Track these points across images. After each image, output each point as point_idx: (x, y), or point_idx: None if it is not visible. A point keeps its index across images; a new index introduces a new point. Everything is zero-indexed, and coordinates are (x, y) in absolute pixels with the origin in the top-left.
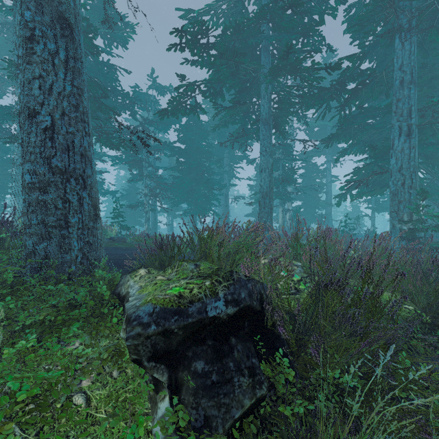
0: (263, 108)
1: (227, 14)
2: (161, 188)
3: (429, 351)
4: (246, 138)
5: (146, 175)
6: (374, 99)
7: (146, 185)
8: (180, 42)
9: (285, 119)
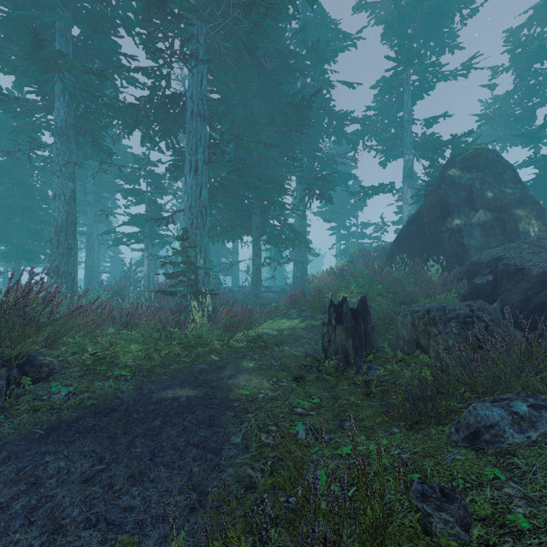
0: (58, 112)
1: None
2: None
3: None
4: (85, 156)
5: None
6: None
7: None
8: None
9: (99, 134)
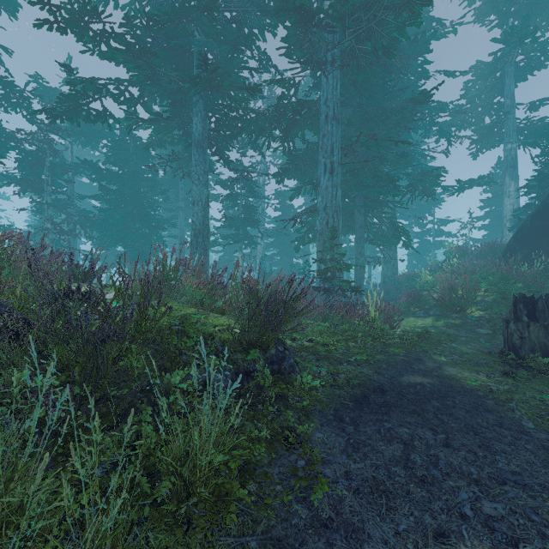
0: (196, 127)
1: (154, 3)
2: (74, 223)
3: (201, 361)
4: None
5: (46, 203)
6: (316, 133)
7: (49, 217)
8: (56, 19)
9: (225, 144)
